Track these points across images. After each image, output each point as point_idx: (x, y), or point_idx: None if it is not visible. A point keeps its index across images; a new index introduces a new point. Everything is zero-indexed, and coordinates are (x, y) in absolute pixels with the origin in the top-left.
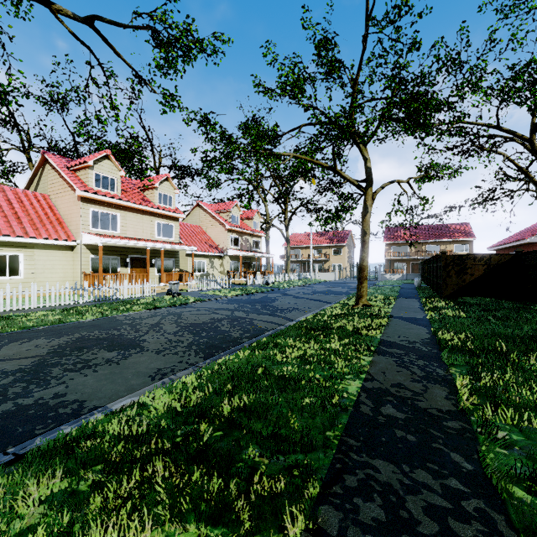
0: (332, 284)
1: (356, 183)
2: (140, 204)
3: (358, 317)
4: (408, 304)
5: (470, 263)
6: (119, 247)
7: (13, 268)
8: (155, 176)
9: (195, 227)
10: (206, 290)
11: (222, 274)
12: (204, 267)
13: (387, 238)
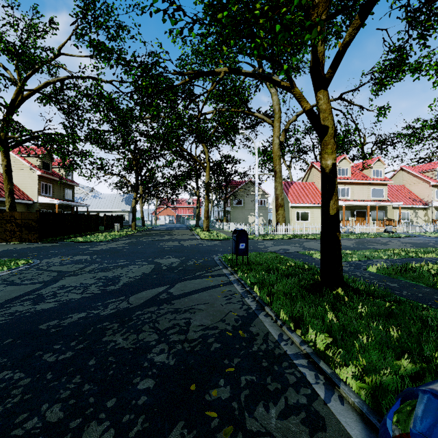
0: None
1: None
2: (361, 179)
3: None
4: None
5: None
6: (350, 205)
7: (307, 217)
8: (369, 159)
9: (398, 187)
10: (412, 232)
11: (426, 222)
12: (408, 216)
13: None
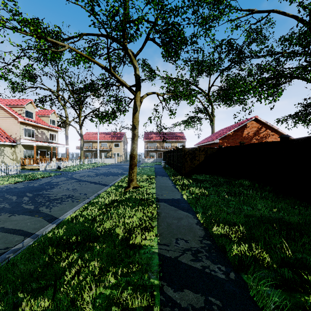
0: (112, 167)
1: (128, 85)
2: None
3: (130, 206)
4: (164, 183)
5: (197, 153)
6: None
7: None
8: None
9: None
10: None
11: (15, 161)
12: None
13: (145, 138)
